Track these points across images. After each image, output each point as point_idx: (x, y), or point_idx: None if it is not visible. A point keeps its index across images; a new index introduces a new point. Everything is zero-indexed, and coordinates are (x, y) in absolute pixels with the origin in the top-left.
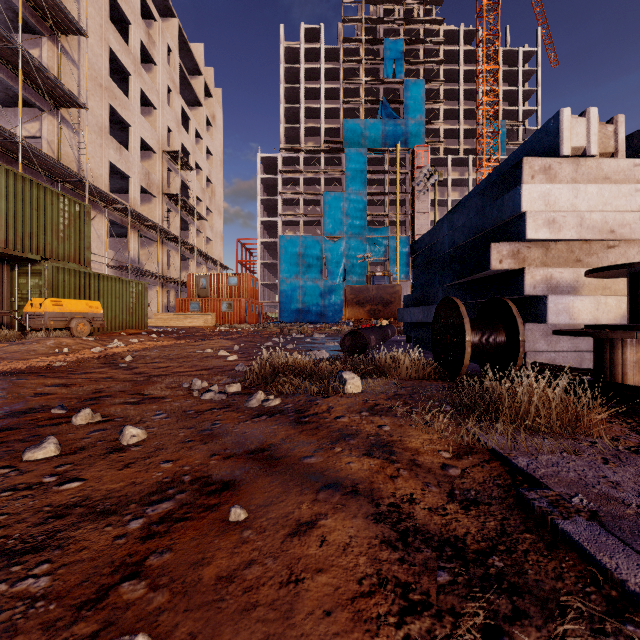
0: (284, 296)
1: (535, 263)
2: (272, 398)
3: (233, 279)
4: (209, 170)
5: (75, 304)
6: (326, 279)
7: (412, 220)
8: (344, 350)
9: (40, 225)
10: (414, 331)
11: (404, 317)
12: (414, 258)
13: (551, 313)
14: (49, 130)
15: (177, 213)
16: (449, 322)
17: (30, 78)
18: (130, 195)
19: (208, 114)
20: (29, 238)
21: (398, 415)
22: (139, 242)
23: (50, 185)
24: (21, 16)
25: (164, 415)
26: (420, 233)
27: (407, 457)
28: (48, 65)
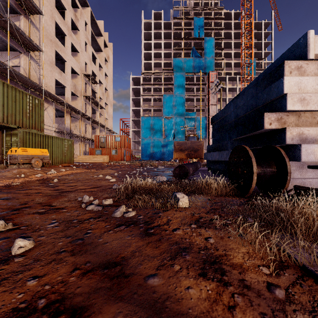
0: (143, 147)
1: (291, 125)
2: (130, 210)
3: (118, 138)
4: (106, 84)
5: (34, 151)
6: (164, 138)
7: (208, 108)
8: (175, 176)
9: (16, 110)
10: (213, 165)
11: (207, 157)
12: (213, 125)
13: (303, 155)
14: (24, 62)
15: (90, 105)
16: (240, 160)
17: (14, 36)
18: (66, 96)
19: (105, 56)
20: (10, 116)
21: (217, 227)
22: (70, 119)
23: (24, 90)
24: (9, 3)
25: (56, 224)
26: (212, 115)
27: (236, 276)
28: (23, 29)
